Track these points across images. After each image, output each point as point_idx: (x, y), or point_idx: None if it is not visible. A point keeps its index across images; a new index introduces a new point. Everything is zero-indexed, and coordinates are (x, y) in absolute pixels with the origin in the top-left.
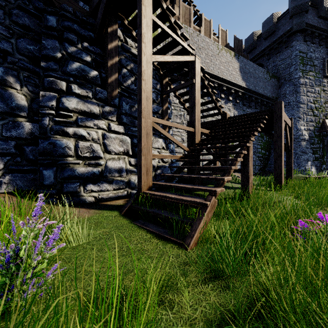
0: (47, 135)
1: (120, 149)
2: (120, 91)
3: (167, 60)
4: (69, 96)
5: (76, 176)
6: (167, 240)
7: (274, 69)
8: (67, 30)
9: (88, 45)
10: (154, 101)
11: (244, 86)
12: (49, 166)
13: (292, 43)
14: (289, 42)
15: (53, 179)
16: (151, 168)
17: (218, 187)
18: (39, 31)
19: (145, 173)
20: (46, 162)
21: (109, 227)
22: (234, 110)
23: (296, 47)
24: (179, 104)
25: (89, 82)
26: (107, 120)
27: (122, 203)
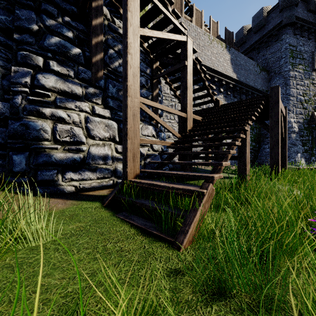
0: (20, 116)
1: (105, 134)
2: (106, 72)
3: (157, 36)
4: (46, 73)
5: (52, 162)
6: (155, 237)
7: (264, 62)
8: (45, 1)
9: (70, 20)
10: (143, 86)
11: (235, 78)
12: (21, 151)
13: (282, 36)
14: (279, 35)
15: (24, 165)
16: (138, 154)
17: (215, 174)
18: (13, 1)
19: (131, 160)
20: (17, 146)
21: (86, 220)
22: (226, 102)
23: (286, 41)
24: (170, 94)
25: (71, 60)
26: (91, 102)
27: (106, 193)
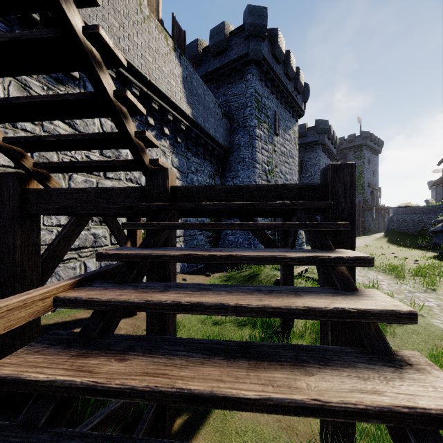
0: None
1: None
2: None
3: None
4: None
5: None
6: None
7: (226, 106)
8: None
9: None
10: None
11: (189, 114)
12: None
13: (247, 75)
14: (243, 73)
15: None
16: None
17: None
18: None
19: None
20: None
21: None
22: (174, 155)
23: (252, 84)
24: None
25: None
26: None
27: None
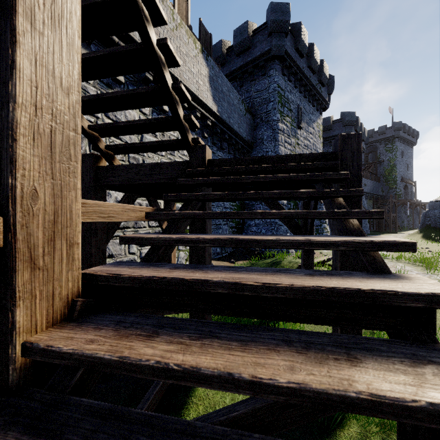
0: None
1: None
2: None
3: None
4: None
5: None
6: None
7: (249, 102)
8: None
9: None
10: None
11: (215, 111)
12: None
13: (270, 71)
14: (266, 69)
15: None
16: None
17: None
18: None
19: None
20: None
21: None
22: None
23: (275, 79)
24: None
25: None
26: None
27: None
